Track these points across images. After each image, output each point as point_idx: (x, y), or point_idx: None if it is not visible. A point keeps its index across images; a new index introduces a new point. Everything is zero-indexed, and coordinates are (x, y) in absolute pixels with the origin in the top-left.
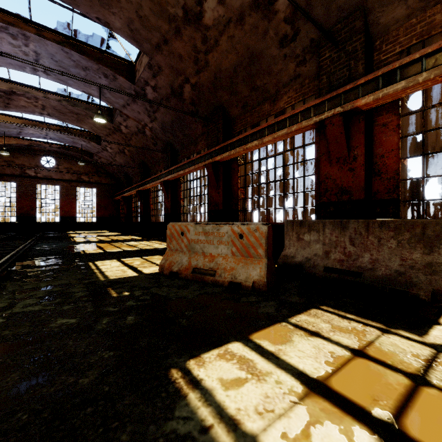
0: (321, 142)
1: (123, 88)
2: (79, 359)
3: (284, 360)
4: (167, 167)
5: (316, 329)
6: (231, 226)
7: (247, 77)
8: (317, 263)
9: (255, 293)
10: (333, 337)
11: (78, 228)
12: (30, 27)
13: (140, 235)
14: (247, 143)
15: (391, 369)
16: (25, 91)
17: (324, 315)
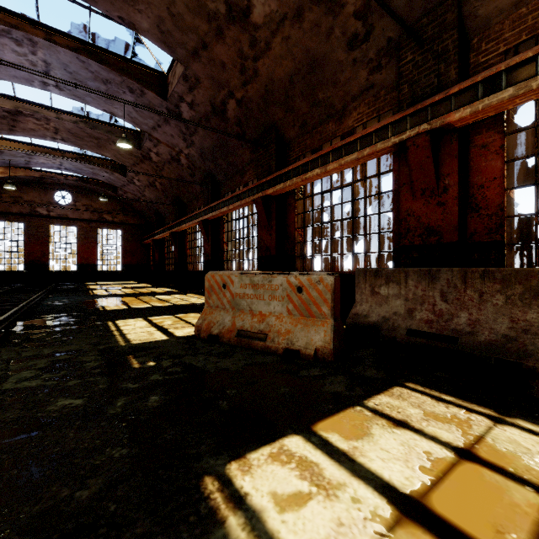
0: (401, 169)
1: (153, 106)
2: (79, 459)
3: (362, 464)
4: (207, 203)
5: (403, 416)
6: (286, 276)
7: (306, 89)
8: (397, 324)
9: (318, 364)
10: (427, 429)
11: (99, 278)
12: (37, 30)
13: (174, 287)
14: (306, 172)
15: (516, 481)
16: (33, 111)
17: (411, 397)
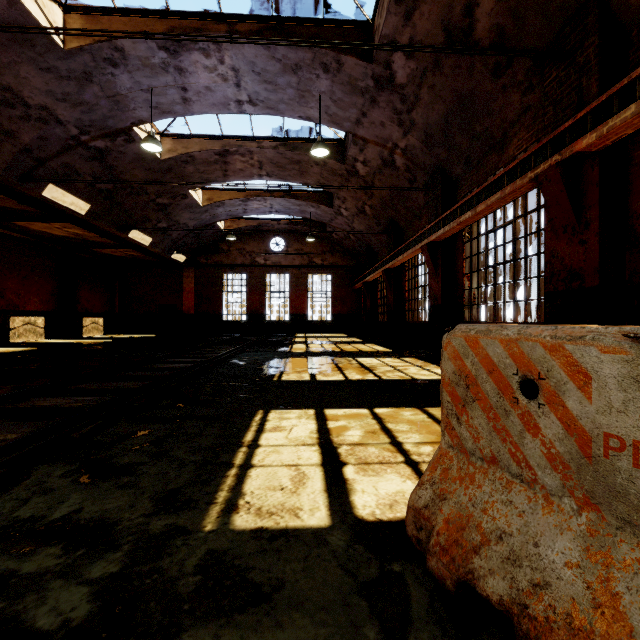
0: None
1: (354, 82)
2: None
3: None
4: (435, 216)
5: None
6: None
7: None
8: None
9: None
10: None
11: (309, 329)
12: (220, 25)
13: (387, 344)
14: None
15: None
16: (237, 146)
17: None
